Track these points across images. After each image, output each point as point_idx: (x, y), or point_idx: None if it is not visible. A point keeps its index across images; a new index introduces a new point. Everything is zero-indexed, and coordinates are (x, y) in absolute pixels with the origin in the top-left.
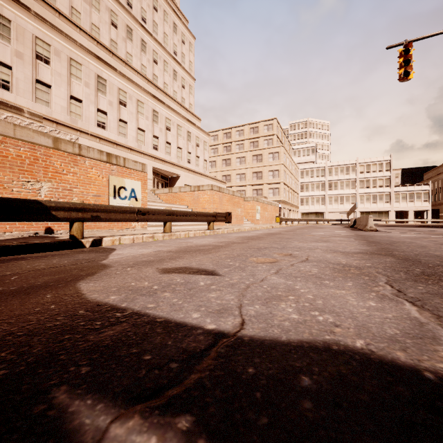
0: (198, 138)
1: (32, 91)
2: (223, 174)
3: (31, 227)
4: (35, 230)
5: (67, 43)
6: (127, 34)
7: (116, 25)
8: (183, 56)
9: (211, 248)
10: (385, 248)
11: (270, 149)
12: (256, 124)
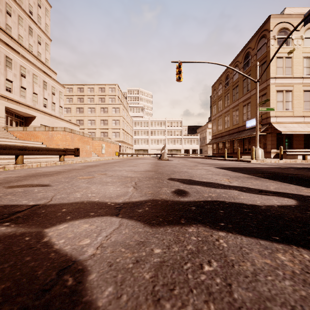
0: (54, 88)
1: None
2: (77, 119)
3: None
4: None
5: None
6: None
7: None
8: (39, 17)
9: (55, 173)
10: (158, 168)
11: (113, 105)
12: (103, 85)
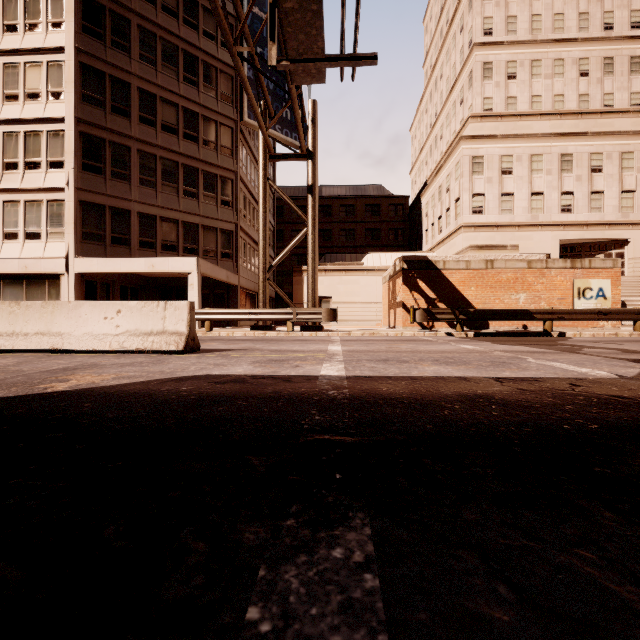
0: None
1: (498, 205)
2: None
3: (514, 324)
4: (516, 326)
5: (528, 143)
6: (604, 69)
7: (587, 71)
8: None
9: None
10: None
11: None
12: None
